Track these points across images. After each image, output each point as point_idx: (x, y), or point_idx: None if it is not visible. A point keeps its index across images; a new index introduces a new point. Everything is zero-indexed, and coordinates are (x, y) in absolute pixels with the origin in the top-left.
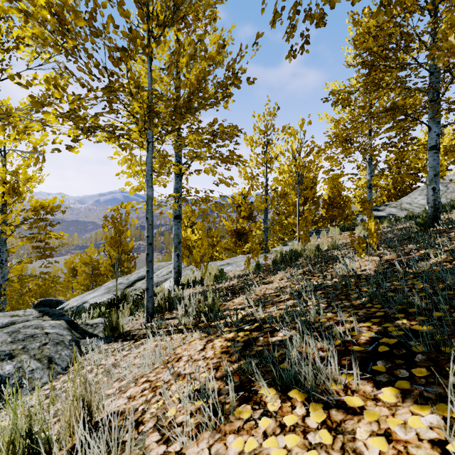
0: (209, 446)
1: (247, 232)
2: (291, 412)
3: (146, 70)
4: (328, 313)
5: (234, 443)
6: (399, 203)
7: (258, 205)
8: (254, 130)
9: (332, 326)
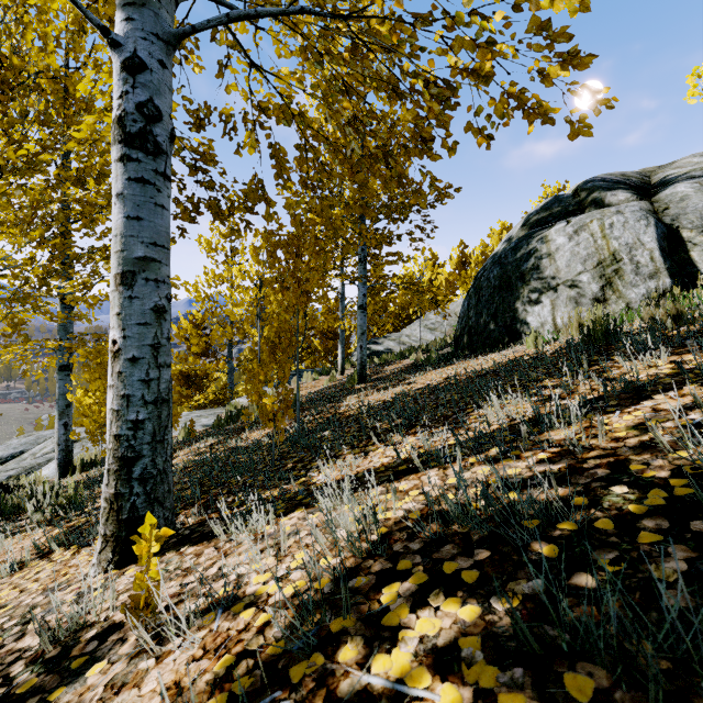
0: (1, 582)
1: (202, 375)
2: (63, 555)
3: (1, 145)
4: None
5: (16, 576)
6: (399, 335)
7: (218, 337)
8: (212, 231)
9: None
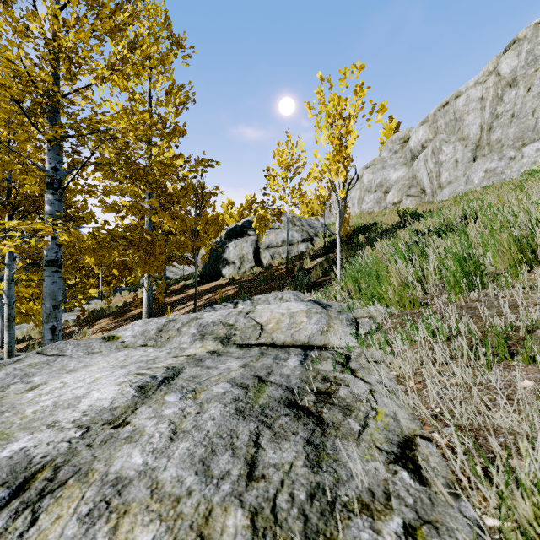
0: None
1: None
2: None
3: None
4: (126, 322)
5: None
6: (170, 267)
7: None
8: None
9: (126, 323)
